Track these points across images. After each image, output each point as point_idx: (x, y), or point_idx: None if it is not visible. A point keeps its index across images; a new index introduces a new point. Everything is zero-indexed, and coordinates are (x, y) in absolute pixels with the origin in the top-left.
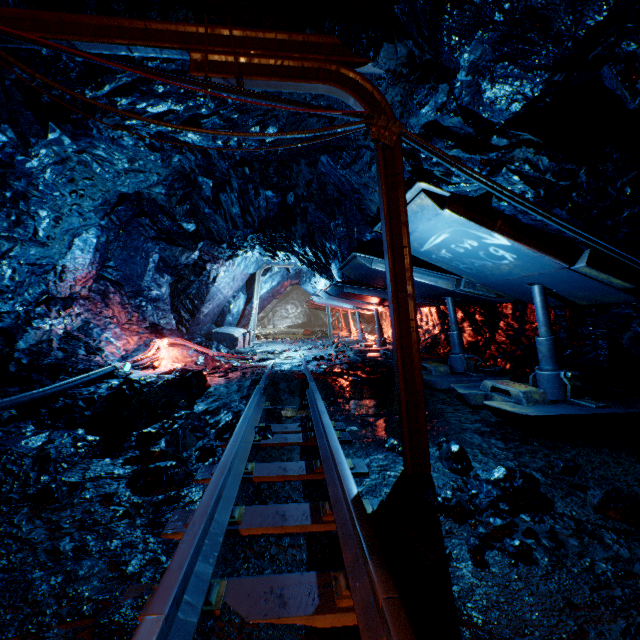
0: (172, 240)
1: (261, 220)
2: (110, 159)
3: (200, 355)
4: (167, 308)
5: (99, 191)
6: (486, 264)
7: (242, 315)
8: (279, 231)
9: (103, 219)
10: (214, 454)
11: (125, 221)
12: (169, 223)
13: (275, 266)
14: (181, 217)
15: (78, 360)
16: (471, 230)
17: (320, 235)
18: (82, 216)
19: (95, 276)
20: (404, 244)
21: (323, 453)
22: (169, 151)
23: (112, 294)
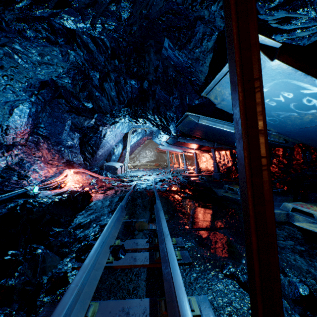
0: (79, 113)
1: (128, 99)
2: (26, 53)
3: (93, 179)
4: (78, 151)
5: (24, 77)
6: (291, 115)
7: (121, 155)
8: (139, 106)
9: (31, 97)
10: (66, 282)
11: (48, 99)
12: (77, 103)
13: (138, 129)
14: (83, 99)
15: (9, 183)
16: (293, 81)
17: (163, 107)
18: (15, 93)
19: (29, 132)
20: (255, 76)
21: (167, 289)
22: (64, 47)
23: (42, 143)
